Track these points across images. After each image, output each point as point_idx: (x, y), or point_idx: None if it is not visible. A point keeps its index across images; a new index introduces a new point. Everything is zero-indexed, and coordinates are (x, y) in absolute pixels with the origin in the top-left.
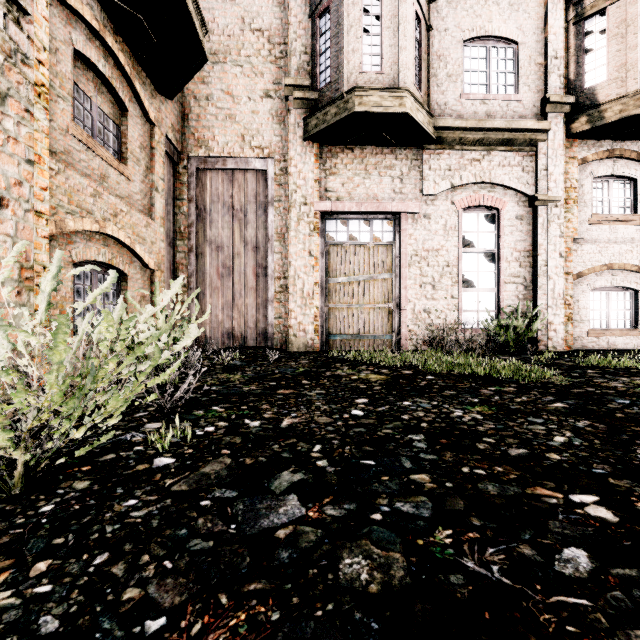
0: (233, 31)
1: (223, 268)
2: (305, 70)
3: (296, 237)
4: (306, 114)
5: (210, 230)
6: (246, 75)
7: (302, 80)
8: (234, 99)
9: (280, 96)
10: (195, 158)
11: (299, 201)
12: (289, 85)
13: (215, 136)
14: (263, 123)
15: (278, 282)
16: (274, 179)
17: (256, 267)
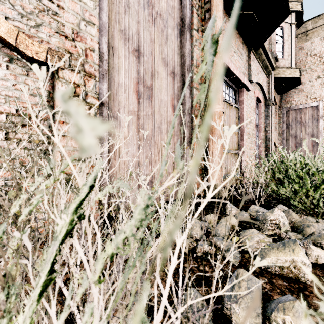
0: (302, 59)
1: (297, 144)
2: None
3: None
4: None
5: (291, 131)
6: (308, 73)
7: None
8: (302, 83)
9: None
10: (285, 108)
11: None
12: None
13: (294, 99)
14: (317, 88)
15: None
16: (322, 108)
17: (312, 142)
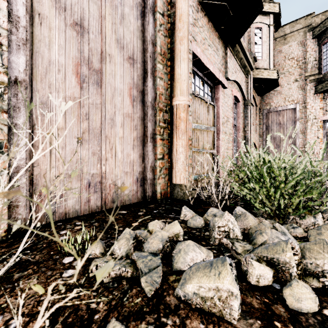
0: (280, 62)
1: (276, 145)
2: (315, 67)
3: (310, 132)
4: (315, 84)
5: (270, 133)
6: (286, 76)
7: (314, 72)
8: (281, 86)
9: (302, 79)
10: (265, 109)
11: (312, 118)
12: (307, 76)
13: (273, 101)
14: (294, 91)
15: (301, 149)
16: (299, 111)
17: (290, 144)
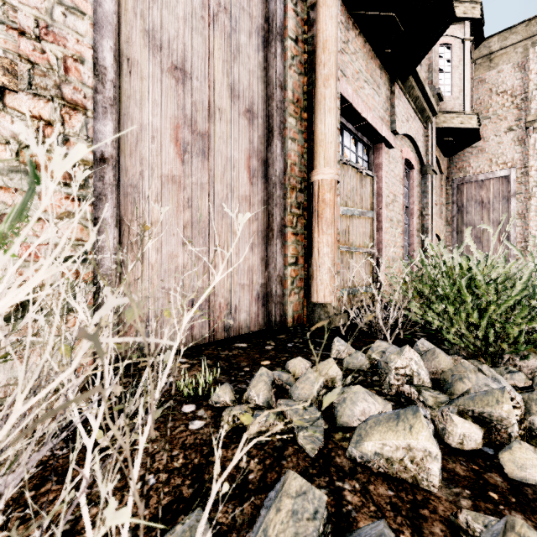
0: (483, 100)
1: (475, 238)
2: None
3: (535, 215)
4: None
5: (466, 217)
6: (493, 122)
7: None
8: (484, 139)
9: (521, 127)
10: (456, 179)
11: None
12: (530, 121)
13: (470, 164)
14: (506, 148)
15: (519, 244)
16: (515, 180)
17: (500, 236)
